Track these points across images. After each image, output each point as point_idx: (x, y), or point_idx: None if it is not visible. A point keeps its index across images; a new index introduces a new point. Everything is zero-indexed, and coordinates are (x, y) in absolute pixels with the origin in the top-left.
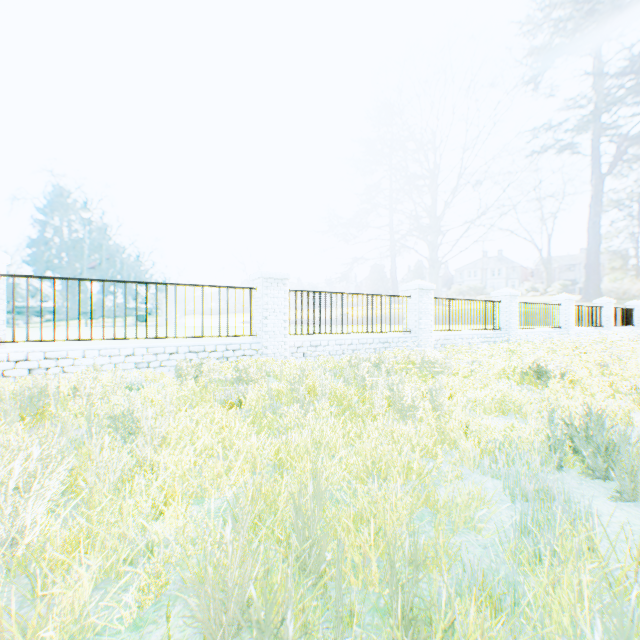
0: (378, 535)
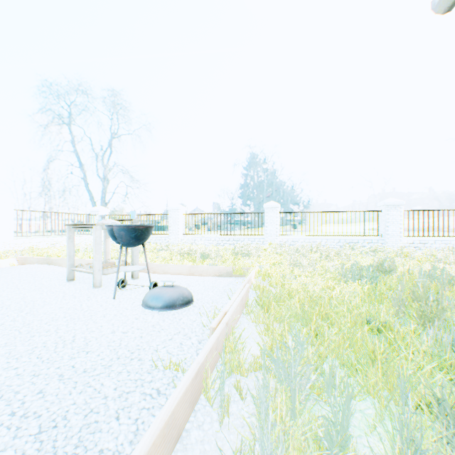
0: (410, 275)
